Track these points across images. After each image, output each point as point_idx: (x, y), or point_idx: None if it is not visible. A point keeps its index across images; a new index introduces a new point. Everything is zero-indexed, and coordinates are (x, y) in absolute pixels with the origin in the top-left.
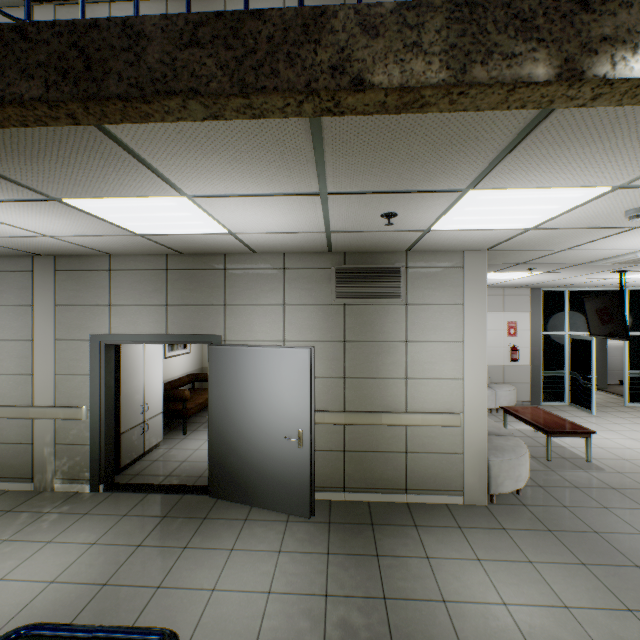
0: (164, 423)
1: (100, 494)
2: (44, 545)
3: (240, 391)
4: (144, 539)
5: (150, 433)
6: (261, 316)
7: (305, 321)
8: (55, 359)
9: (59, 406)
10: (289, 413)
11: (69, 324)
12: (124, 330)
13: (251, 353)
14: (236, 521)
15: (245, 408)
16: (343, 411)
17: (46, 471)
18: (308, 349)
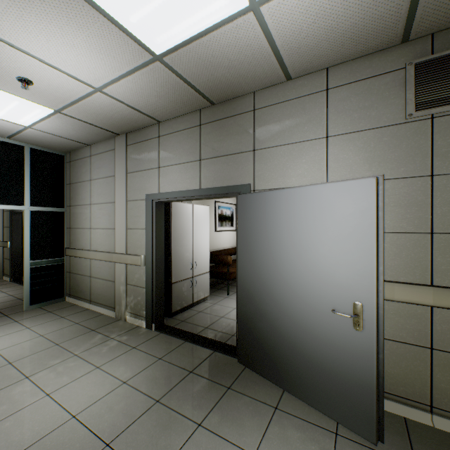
0: (214, 283)
1: (151, 332)
2: (93, 369)
3: (269, 245)
4: (164, 394)
5: (198, 287)
6: (296, 156)
7: (359, 154)
8: (126, 216)
9: (128, 254)
10: (338, 276)
11: (134, 187)
12: (168, 188)
13: (283, 197)
14: (263, 406)
15: (275, 266)
16: (430, 285)
17: (121, 304)
18: (372, 178)
